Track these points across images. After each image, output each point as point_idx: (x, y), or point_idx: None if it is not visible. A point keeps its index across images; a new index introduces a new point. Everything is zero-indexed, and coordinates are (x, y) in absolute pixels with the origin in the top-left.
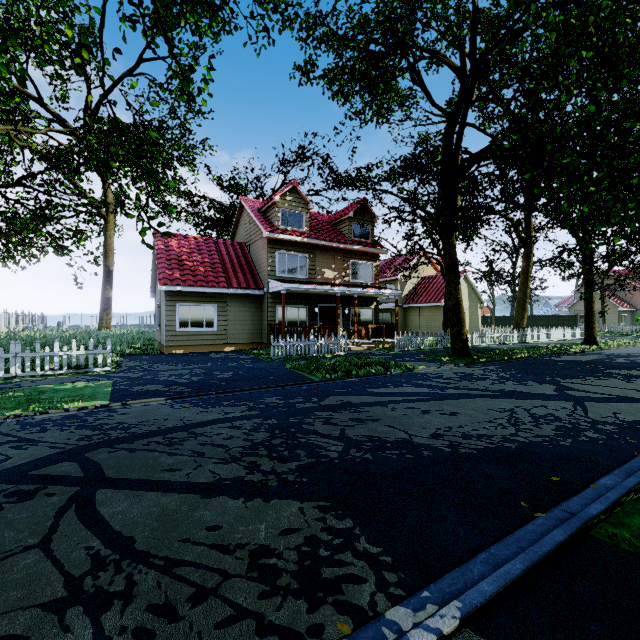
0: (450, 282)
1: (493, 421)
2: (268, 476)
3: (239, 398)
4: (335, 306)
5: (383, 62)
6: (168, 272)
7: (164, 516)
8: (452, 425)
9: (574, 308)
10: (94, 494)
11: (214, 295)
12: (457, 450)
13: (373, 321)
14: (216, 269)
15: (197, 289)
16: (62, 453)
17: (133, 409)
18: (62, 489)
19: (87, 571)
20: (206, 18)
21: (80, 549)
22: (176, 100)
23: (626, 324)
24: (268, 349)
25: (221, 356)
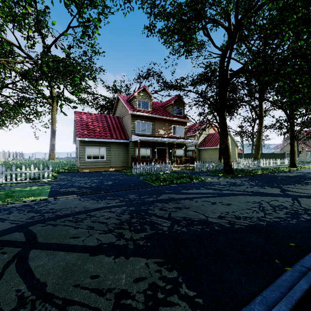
0: (223, 136)
1: (250, 209)
2: (128, 242)
3: (115, 195)
4: (165, 148)
5: (189, 24)
6: (81, 131)
7: (66, 268)
8: (229, 211)
9: (283, 149)
10: (28, 253)
11: (104, 142)
12: (233, 226)
13: (184, 155)
14: (105, 129)
15: (96, 139)
16: (16, 227)
17: (59, 201)
18: (11, 249)
19: (13, 308)
20: (101, 6)
21: (12, 291)
22: (80, 36)
23: (309, 157)
24: (131, 169)
25: (107, 173)
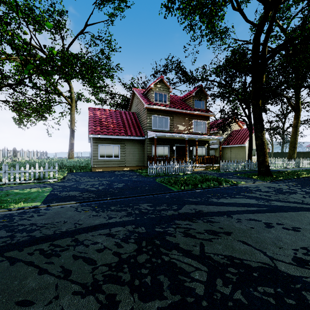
0: (257, 129)
1: None
2: None
3: (123, 204)
4: (184, 146)
5: None
6: (94, 127)
7: None
8: (306, 245)
9: None
10: None
11: (118, 140)
12: None
13: (206, 154)
14: (119, 126)
15: (109, 136)
16: None
17: (50, 210)
18: None
19: None
20: (117, 0)
21: None
22: None
23: None
24: (147, 169)
25: (120, 173)
